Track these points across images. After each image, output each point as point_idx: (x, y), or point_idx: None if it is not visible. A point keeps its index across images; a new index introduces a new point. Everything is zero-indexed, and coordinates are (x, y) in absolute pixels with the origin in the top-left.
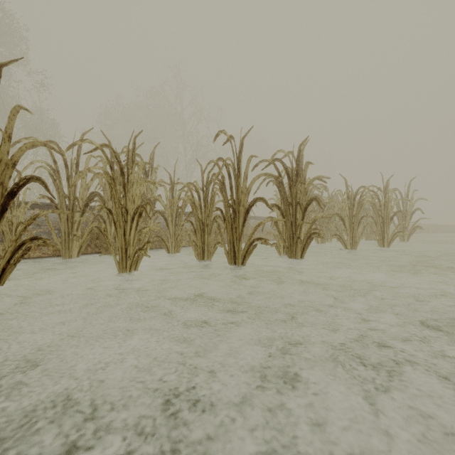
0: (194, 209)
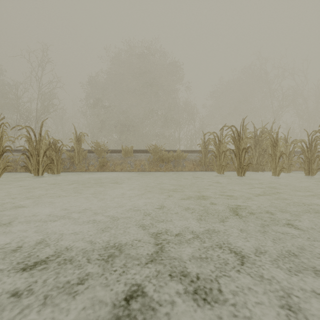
0: (303, 152)
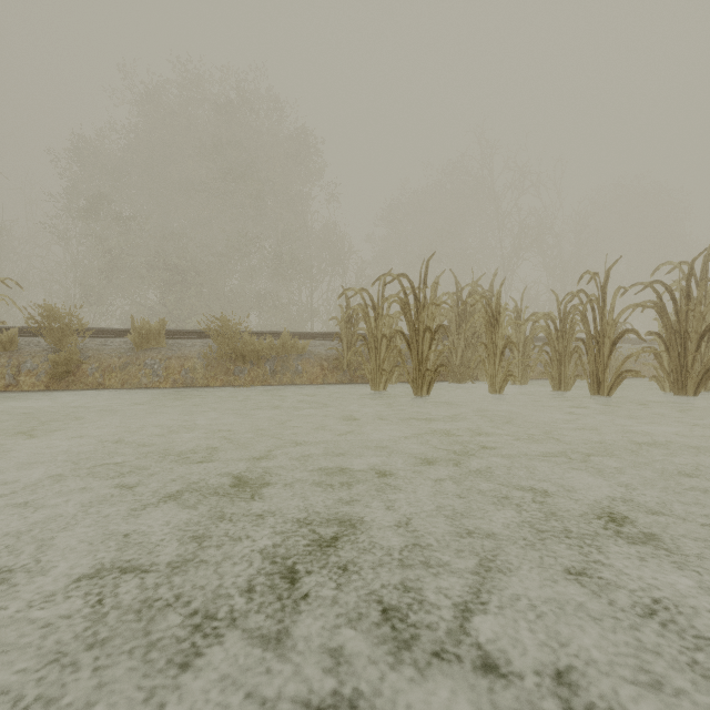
0: (550, 340)
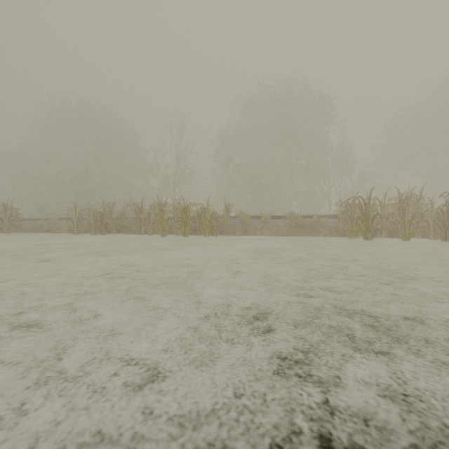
0: (439, 219)
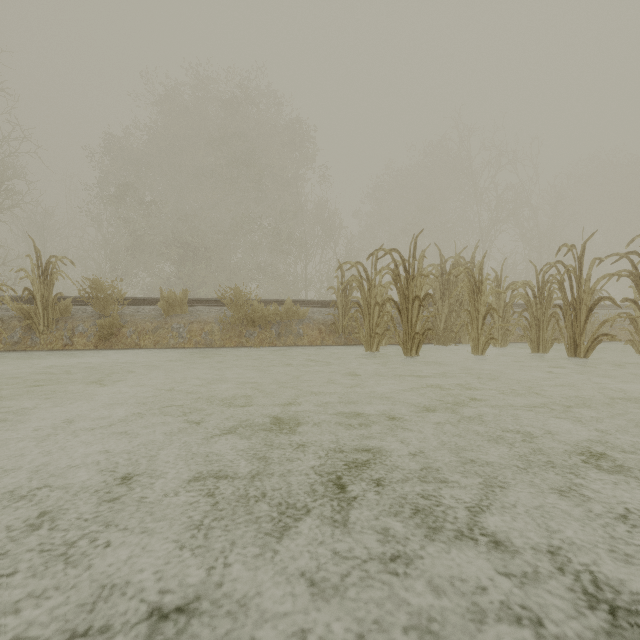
0: (528, 307)
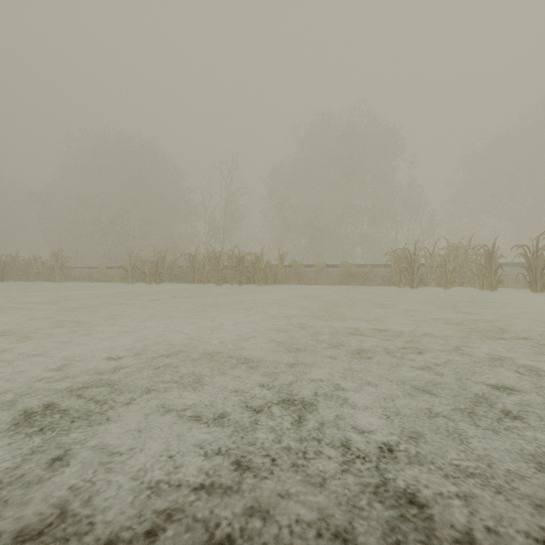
0: (478, 269)
